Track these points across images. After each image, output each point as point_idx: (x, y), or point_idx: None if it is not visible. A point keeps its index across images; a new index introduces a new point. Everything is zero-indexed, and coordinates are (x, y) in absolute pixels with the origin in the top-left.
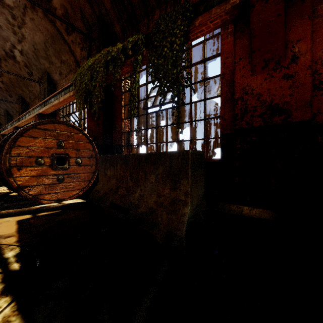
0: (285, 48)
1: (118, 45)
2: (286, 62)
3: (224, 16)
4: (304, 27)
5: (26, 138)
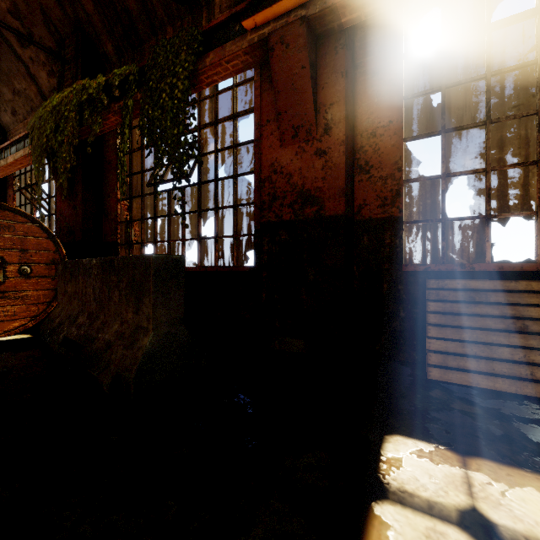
0: (318, 113)
1: (100, 78)
2: (319, 132)
3: (244, 57)
4: (337, 87)
5: None
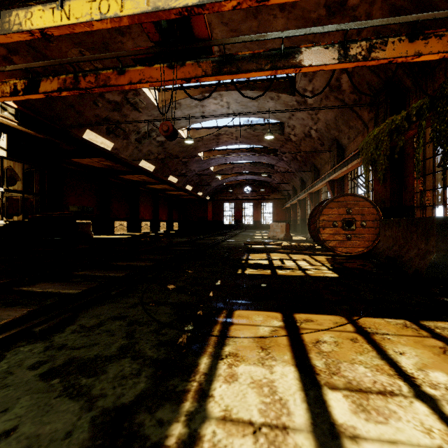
0: None
1: (402, 113)
2: None
3: None
4: None
5: (327, 209)
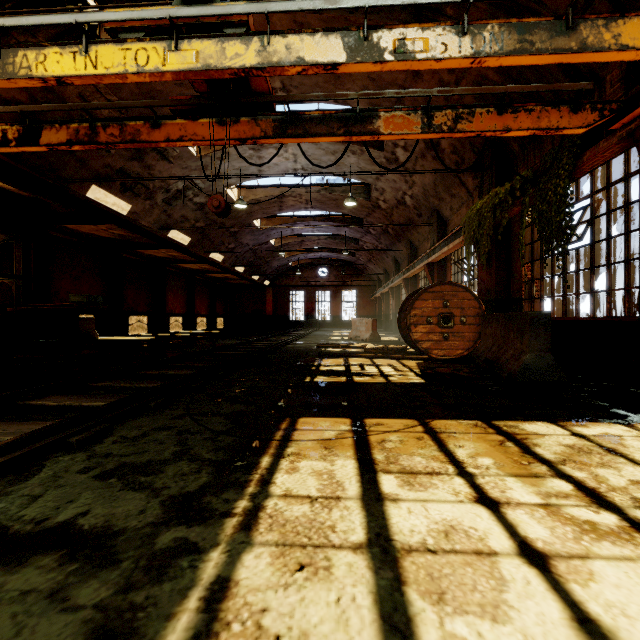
0: None
1: (506, 185)
2: None
3: (618, 145)
4: None
5: (420, 301)
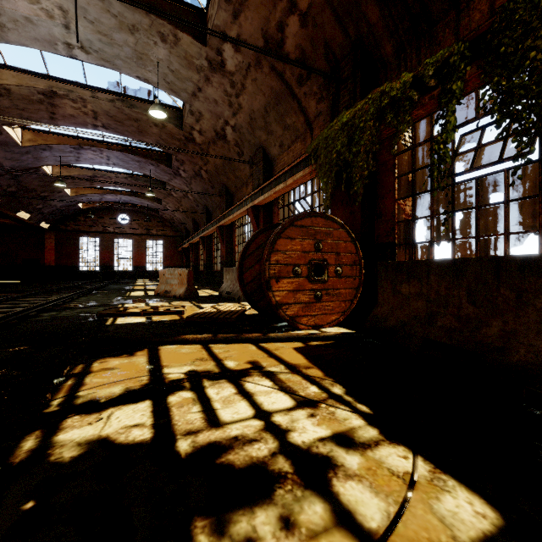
0: None
1: (404, 77)
2: None
3: None
4: None
5: (283, 240)
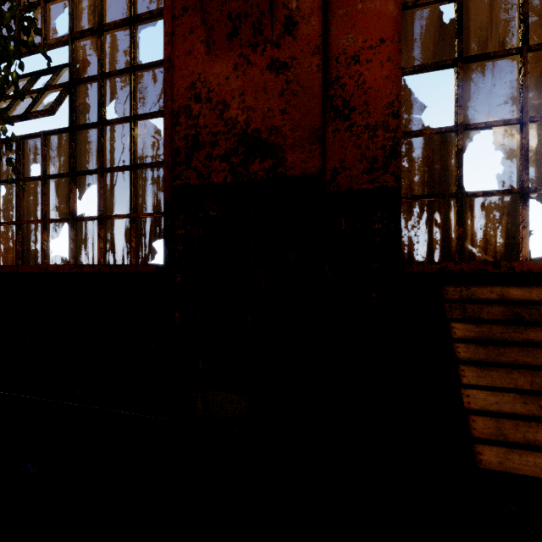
0: None
1: None
2: (276, 31)
3: None
4: None
5: None
